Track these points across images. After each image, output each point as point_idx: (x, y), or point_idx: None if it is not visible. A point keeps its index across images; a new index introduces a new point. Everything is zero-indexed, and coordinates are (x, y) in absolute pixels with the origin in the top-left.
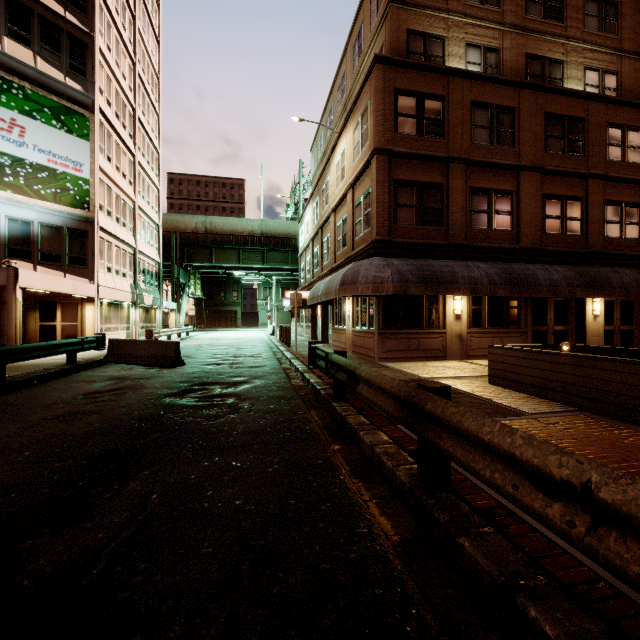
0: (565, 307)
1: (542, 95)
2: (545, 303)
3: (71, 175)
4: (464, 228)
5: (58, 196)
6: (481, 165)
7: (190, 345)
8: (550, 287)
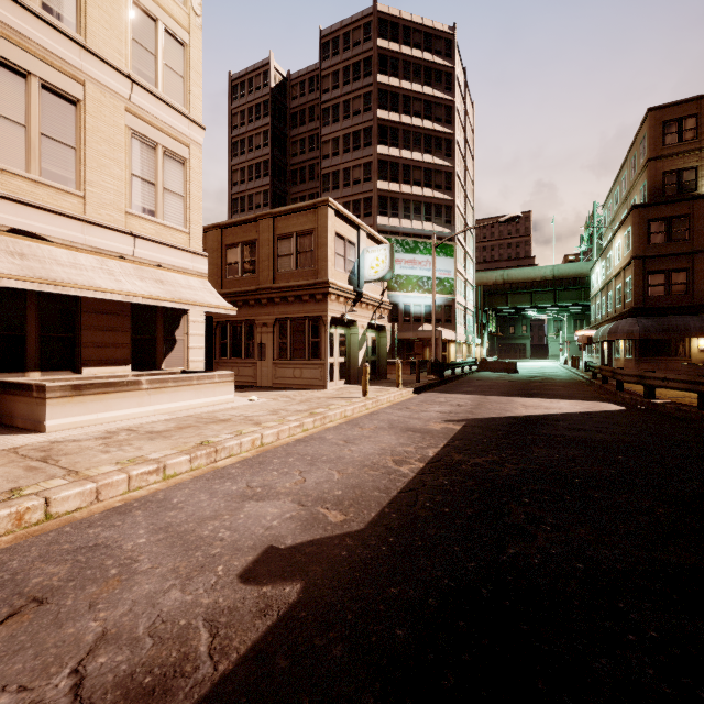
0: None
1: None
2: None
3: (446, 278)
4: None
5: (442, 290)
6: None
7: None
8: None
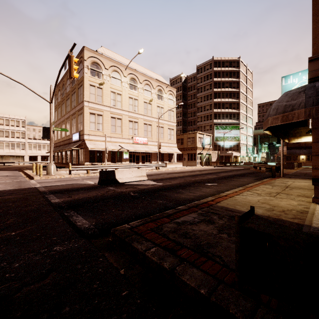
0: None
1: None
2: None
3: (237, 136)
4: (304, 143)
5: (235, 140)
6: None
7: None
8: None
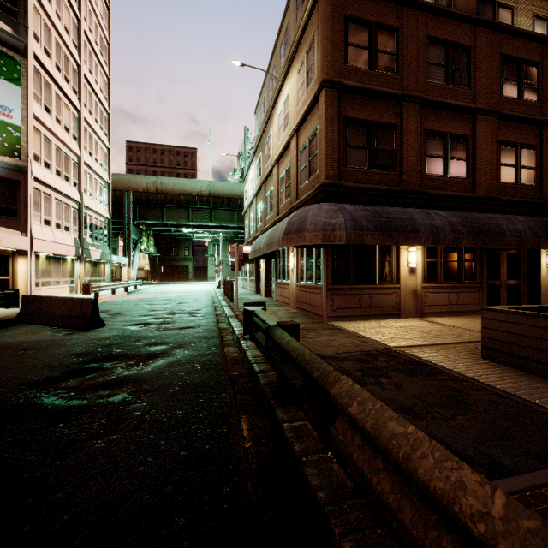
0: (518, 260)
1: (498, 35)
2: (498, 256)
3: None
4: (419, 174)
5: None
6: (437, 106)
7: (132, 299)
8: (515, 238)
